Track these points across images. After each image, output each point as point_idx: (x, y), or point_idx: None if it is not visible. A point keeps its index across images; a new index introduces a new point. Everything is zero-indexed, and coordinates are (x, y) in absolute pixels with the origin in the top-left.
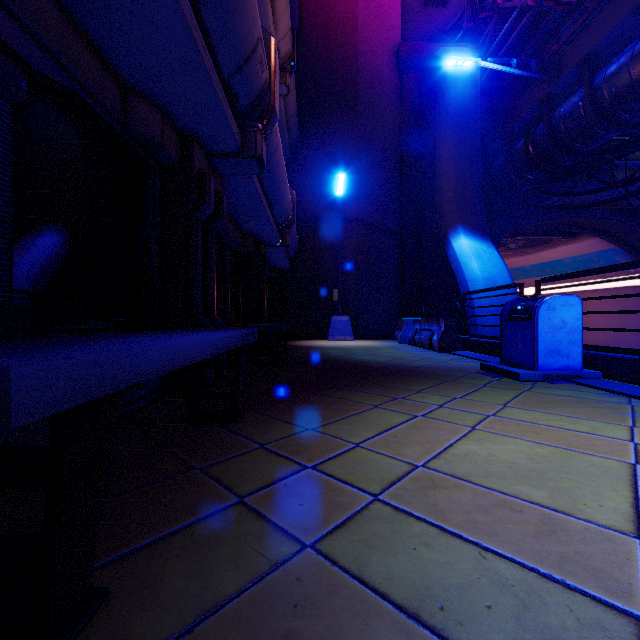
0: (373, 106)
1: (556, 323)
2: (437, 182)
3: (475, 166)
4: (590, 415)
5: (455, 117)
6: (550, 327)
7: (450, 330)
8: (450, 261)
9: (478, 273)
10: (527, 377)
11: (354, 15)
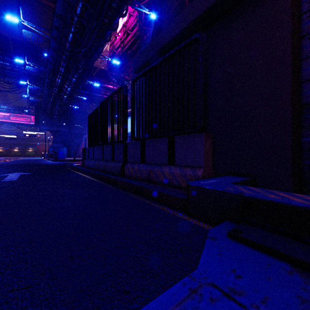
0: None
1: None
2: None
3: None
4: None
5: None
6: None
7: None
8: None
9: None
10: None
11: None
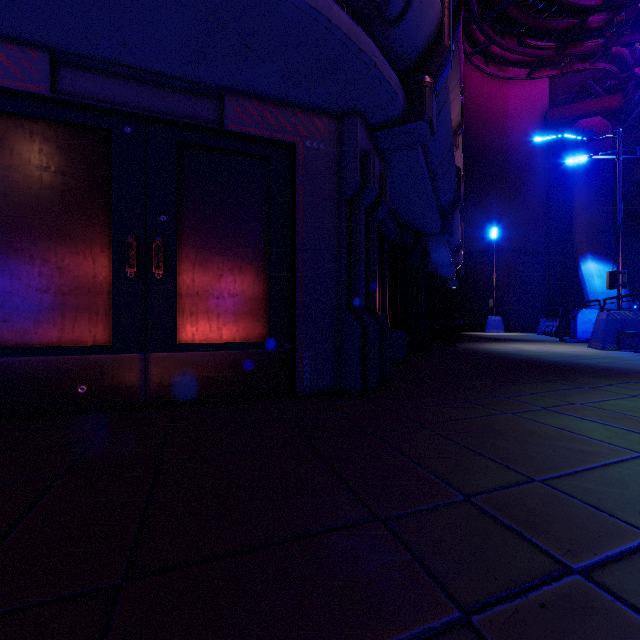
0: (522, 165)
1: (586, 320)
2: (573, 221)
3: (605, 208)
4: (565, 345)
5: (586, 175)
6: (583, 322)
7: (562, 325)
8: (580, 279)
9: (596, 288)
10: (570, 341)
11: (505, 108)
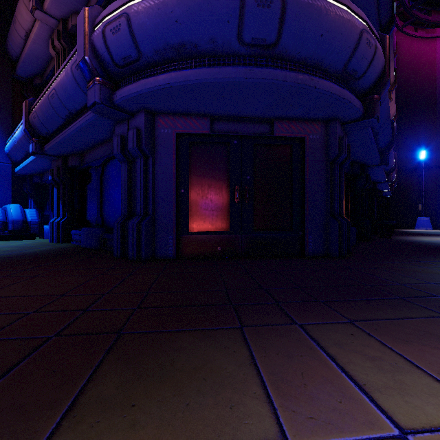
0: None
1: None
2: None
3: None
4: None
5: None
6: None
7: None
8: None
9: None
10: None
11: (433, 58)
